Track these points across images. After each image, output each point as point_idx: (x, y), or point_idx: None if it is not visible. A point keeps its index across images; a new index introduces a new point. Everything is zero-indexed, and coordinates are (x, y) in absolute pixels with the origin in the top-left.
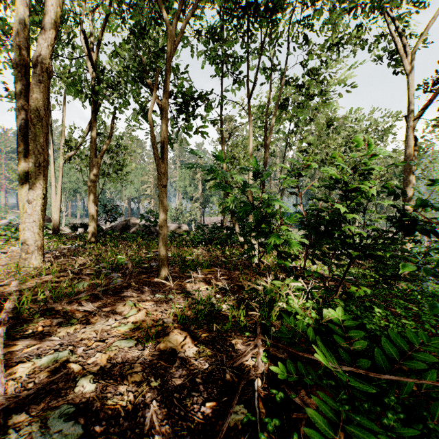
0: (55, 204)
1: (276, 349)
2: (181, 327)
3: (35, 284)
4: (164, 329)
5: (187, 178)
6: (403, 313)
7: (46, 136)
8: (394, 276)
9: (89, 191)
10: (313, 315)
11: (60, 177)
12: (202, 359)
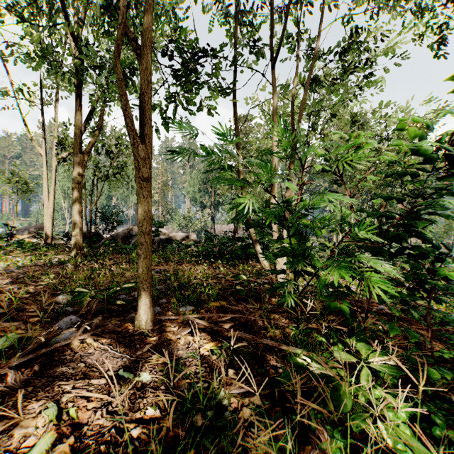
0: (48, 210)
1: None
2: None
3: None
4: None
5: (197, 183)
6: None
7: None
8: None
9: (73, 194)
10: None
11: (53, 180)
12: None
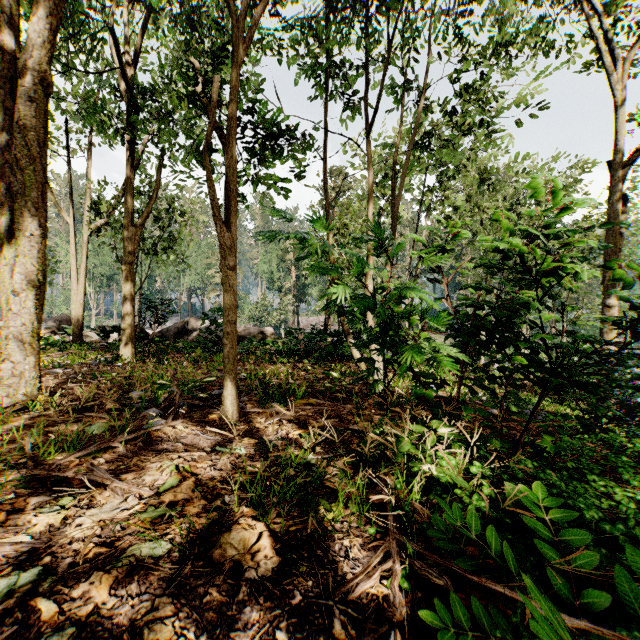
0: (77, 297)
1: (426, 565)
2: (254, 513)
3: (20, 427)
4: (224, 517)
5: (274, 260)
6: (635, 482)
7: (44, 187)
8: (617, 418)
9: (123, 277)
10: (486, 490)
11: (84, 257)
12: (289, 583)
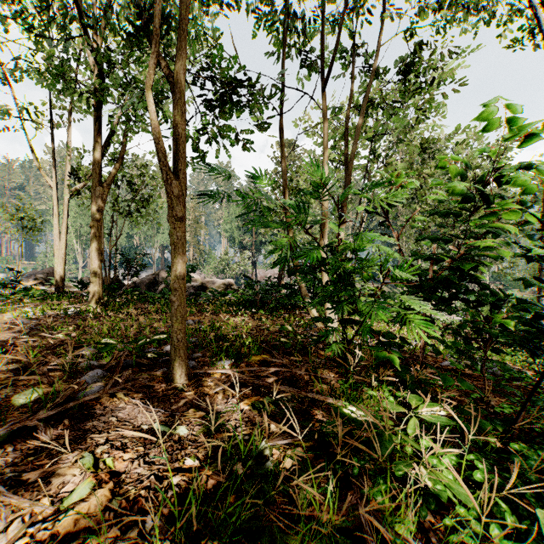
0: (59, 252)
1: None
2: None
3: None
4: None
5: (235, 220)
6: None
7: None
8: None
9: (91, 233)
10: (509, 519)
11: (65, 217)
12: None
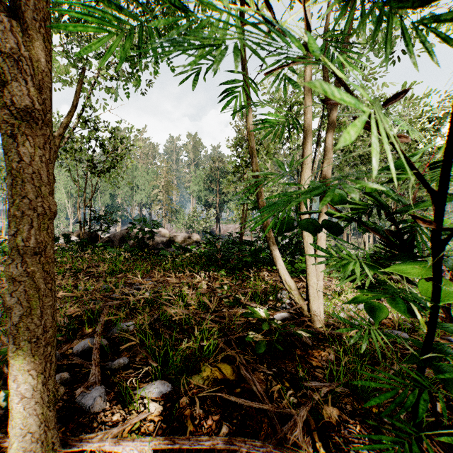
0: None
1: None
2: None
3: None
4: None
5: (202, 182)
6: None
7: None
8: None
9: None
10: None
11: None
12: None
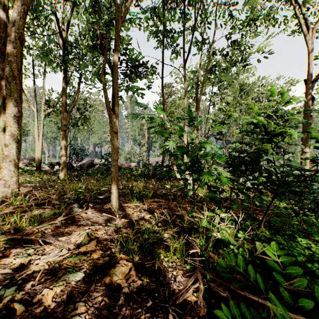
0: (38, 148)
1: (216, 285)
2: (127, 257)
3: (8, 213)
4: (112, 260)
5: (136, 129)
6: None
7: (20, 92)
8: (312, 209)
9: (61, 137)
10: (246, 246)
11: (42, 128)
12: (145, 295)
